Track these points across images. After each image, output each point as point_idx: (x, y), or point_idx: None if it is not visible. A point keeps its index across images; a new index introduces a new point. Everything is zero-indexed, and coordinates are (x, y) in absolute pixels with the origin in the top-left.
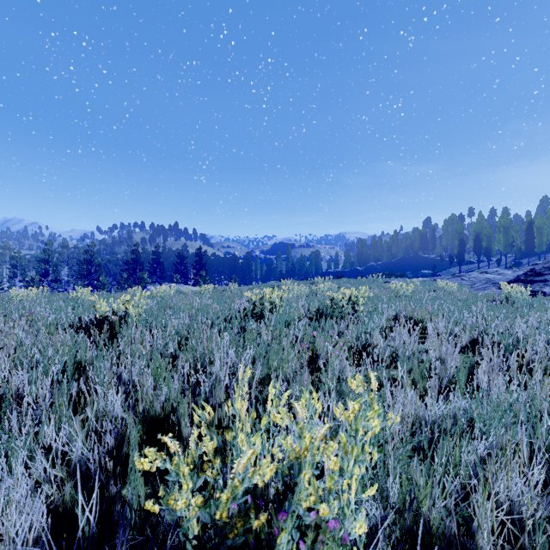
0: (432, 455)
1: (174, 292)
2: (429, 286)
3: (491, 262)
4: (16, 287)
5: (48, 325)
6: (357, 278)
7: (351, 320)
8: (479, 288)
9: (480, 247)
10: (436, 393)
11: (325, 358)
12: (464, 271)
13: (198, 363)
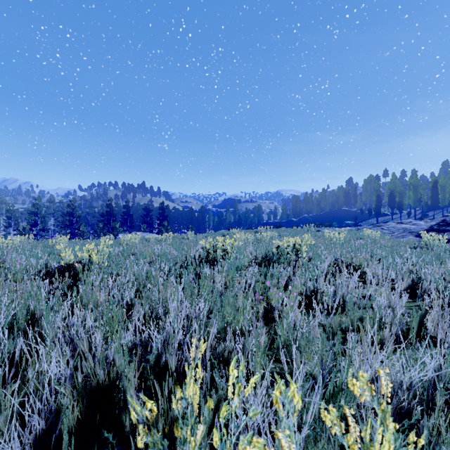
0: (411, 429)
1: (138, 240)
2: (355, 234)
3: (402, 214)
4: (11, 235)
5: (16, 272)
6: (294, 228)
7: (294, 265)
8: (398, 236)
9: (394, 202)
10: (393, 344)
11: (279, 309)
12: (380, 221)
13: (153, 312)
